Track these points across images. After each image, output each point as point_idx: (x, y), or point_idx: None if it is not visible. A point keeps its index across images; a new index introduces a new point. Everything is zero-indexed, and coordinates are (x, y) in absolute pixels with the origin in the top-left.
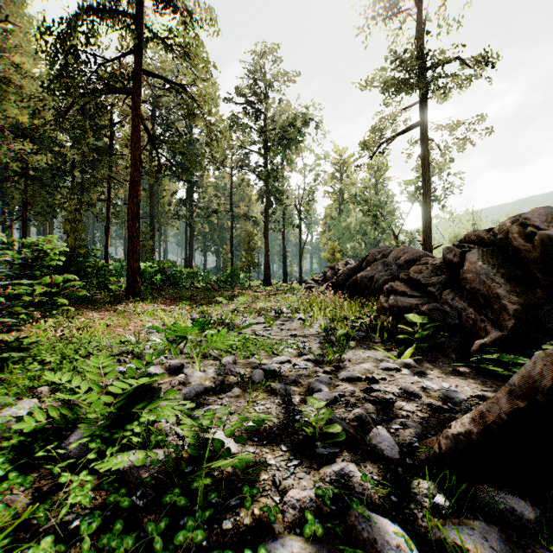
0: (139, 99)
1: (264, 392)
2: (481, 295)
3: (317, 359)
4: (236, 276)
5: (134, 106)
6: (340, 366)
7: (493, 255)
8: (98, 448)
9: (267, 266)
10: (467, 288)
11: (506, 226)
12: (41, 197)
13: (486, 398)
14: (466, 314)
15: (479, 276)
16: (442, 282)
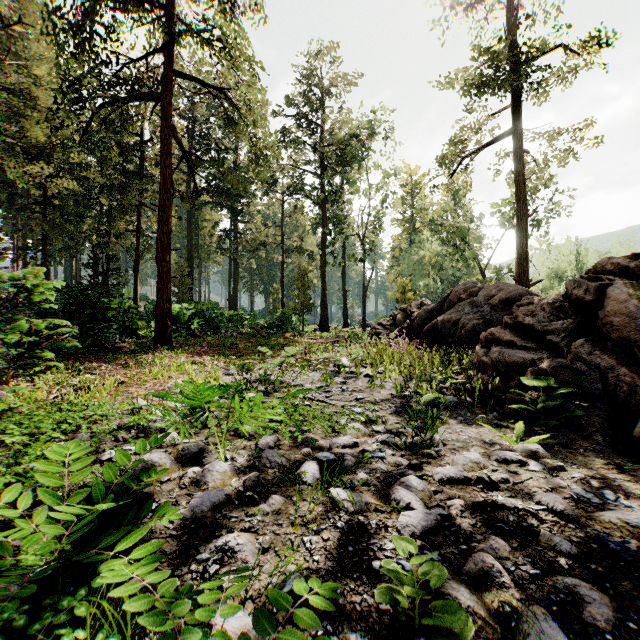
0: (170, 107)
1: (320, 504)
2: (637, 347)
3: (398, 443)
4: (287, 319)
5: (164, 116)
6: (432, 455)
7: None
8: (12, 638)
9: (324, 308)
10: (613, 337)
11: None
12: (62, 228)
13: None
14: (614, 376)
15: (632, 321)
16: (569, 329)
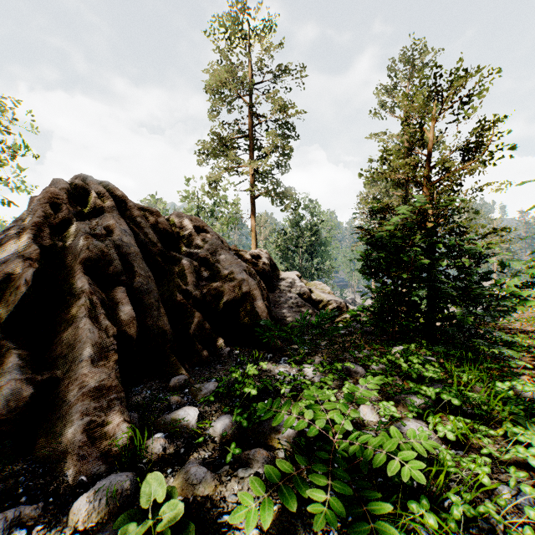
0: None
1: None
2: None
3: None
4: None
5: None
6: None
7: None
8: None
9: None
10: None
11: None
12: None
13: None
14: None
15: None
16: None
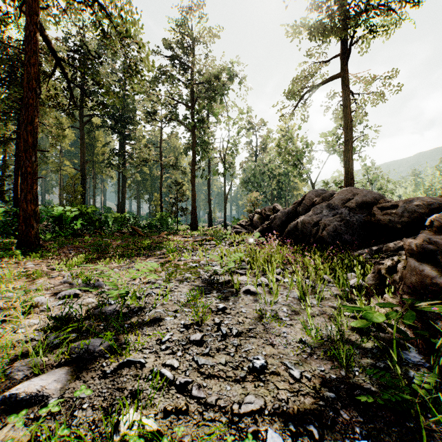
0: (37, 6)
1: None
2: None
3: None
4: (165, 220)
5: (29, 13)
6: None
7: None
8: None
9: (194, 211)
10: None
11: None
12: None
13: None
14: None
15: None
16: None
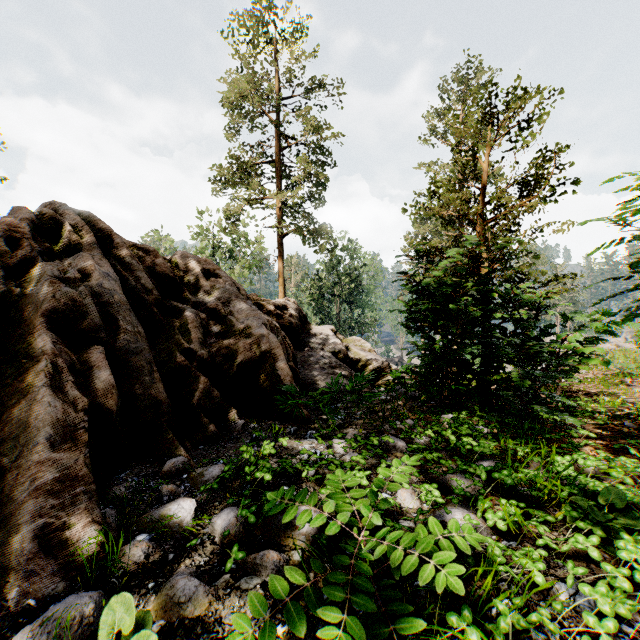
0: None
1: None
2: None
3: None
4: None
5: None
6: None
7: None
8: None
9: None
10: None
11: None
12: None
13: None
14: None
15: None
16: None
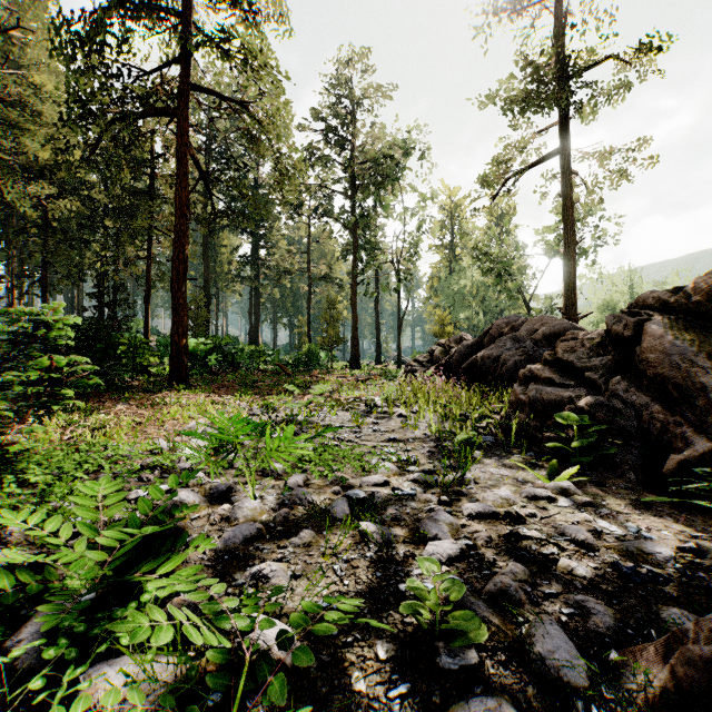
0: (186, 123)
1: (350, 537)
2: (672, 384)
3: (429, 481)
4: (314, 355)
5: (180, 132)
6: (463, 492)
7: (687, 326)
8: (69, 646)
9: (355, 343)
10: (649, 374)
11: (706, 284)
12: (64, 254)
13: (704, 553)
14: (649, 414)
15: (667, 357)
16: (608, 366)
